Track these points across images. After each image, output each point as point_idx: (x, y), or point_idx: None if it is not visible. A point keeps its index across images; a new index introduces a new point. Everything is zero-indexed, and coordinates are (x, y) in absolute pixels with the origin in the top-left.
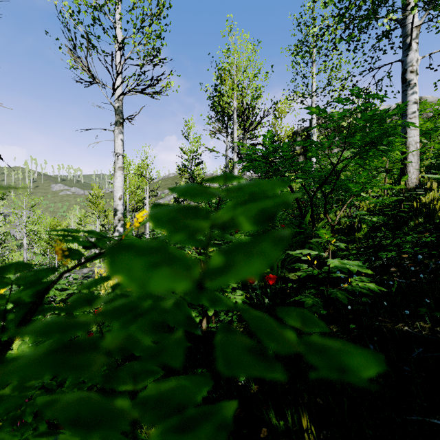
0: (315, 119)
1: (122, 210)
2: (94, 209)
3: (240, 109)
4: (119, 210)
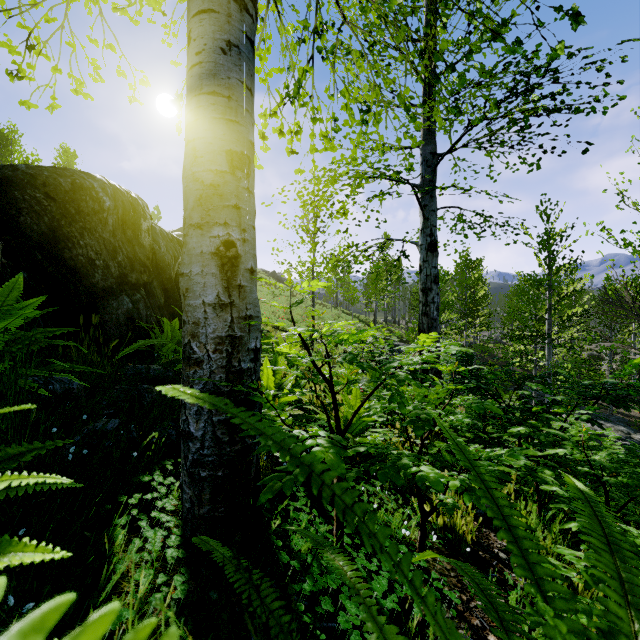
0: None
1: None
2: None
3: None
4: None
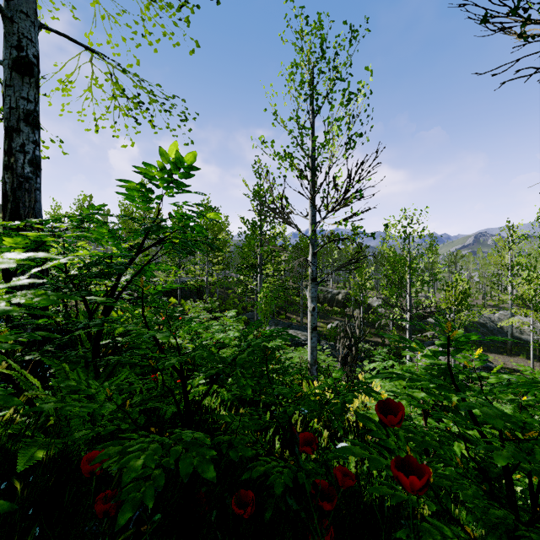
0: None
1: None
2: None
3: None
4: None
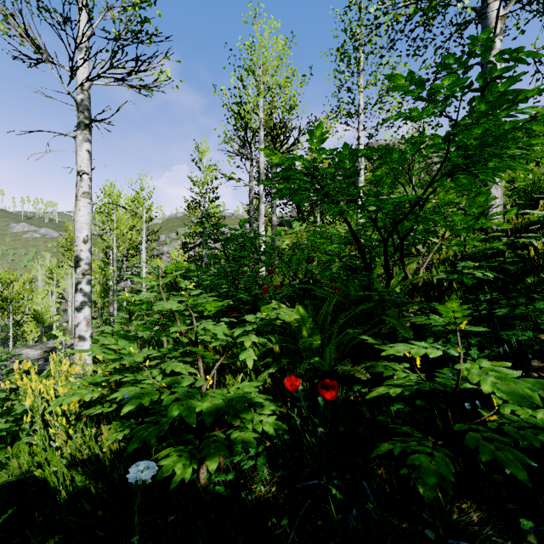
0: (363, 146)
1: (88, 258)
2: (69, 257)
3: (268, 123)
4: (83, 258)
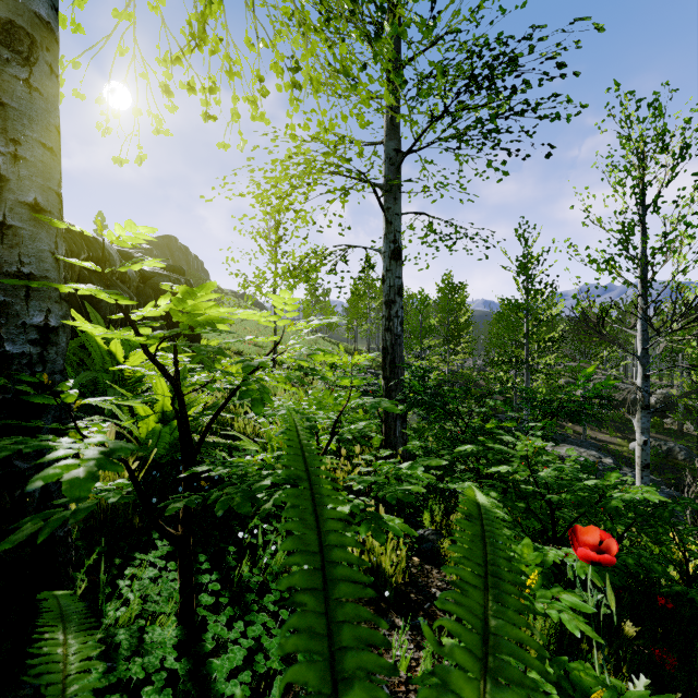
0: None
1: None
2: None
3: None
4: None
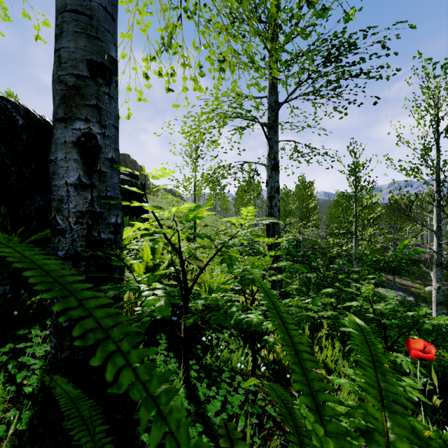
0: None
1: None
2: None
3: None
4: None
